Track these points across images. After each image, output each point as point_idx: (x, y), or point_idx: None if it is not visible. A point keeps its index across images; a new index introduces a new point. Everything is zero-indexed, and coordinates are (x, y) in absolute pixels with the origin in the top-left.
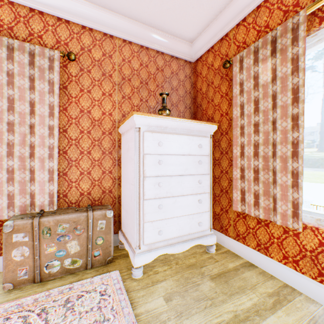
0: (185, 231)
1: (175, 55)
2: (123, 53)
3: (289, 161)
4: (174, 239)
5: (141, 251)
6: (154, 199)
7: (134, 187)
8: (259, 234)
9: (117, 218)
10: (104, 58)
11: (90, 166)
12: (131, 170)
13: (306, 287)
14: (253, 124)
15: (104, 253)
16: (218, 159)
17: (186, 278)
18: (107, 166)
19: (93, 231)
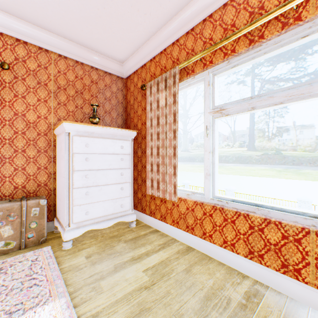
0: (110, 211)
1: (109, 72)
2: (59, 66)
3: (172, 159)
4: (100, 218)
5: (71, 229)
6: (82, 188)
7: (65, 179)
8: (162, 209)
9: (53, 207)
10: (40, 69)
11: (25, 163)
12: (63, 166)
13: (181, 237)
14: (156, 133)
15: (38, 235)
16: (140, 157)
17: (106, 244)
18: (42, 163)
19: (27, 217)
